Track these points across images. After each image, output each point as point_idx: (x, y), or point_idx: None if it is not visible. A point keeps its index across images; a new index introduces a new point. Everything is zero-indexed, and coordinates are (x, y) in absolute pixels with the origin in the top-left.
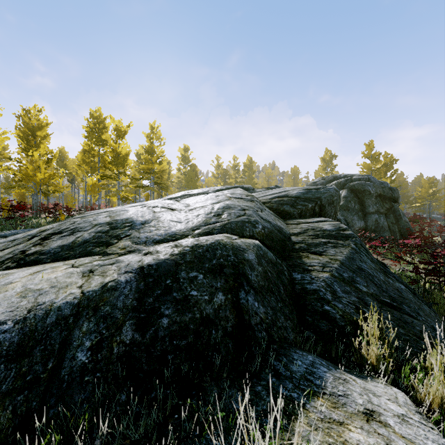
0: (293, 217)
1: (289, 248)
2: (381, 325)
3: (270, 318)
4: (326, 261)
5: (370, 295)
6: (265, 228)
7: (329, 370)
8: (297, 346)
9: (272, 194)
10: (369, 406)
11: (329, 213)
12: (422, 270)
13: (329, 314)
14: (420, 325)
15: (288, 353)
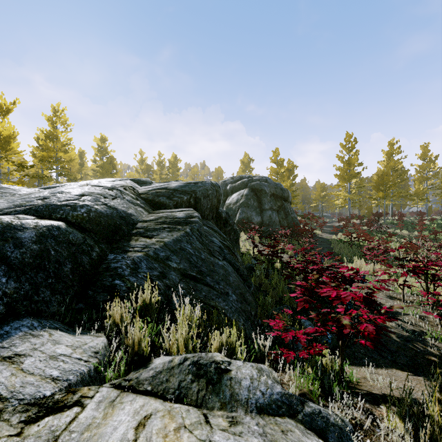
0: (168, 208)
1: (124, 233)
2: (151, 291)
3: (23, 293)
4: (151, 243)
5: (178, 270)
6: (92, 212)
7: (29, 330)
8: (53, 317)
9: (155, 186)
10: (26, 352)
11: (206, 205)
12: (286, 255)
13: (115, 287)
14: (207, 291)
15: (12, 322)
